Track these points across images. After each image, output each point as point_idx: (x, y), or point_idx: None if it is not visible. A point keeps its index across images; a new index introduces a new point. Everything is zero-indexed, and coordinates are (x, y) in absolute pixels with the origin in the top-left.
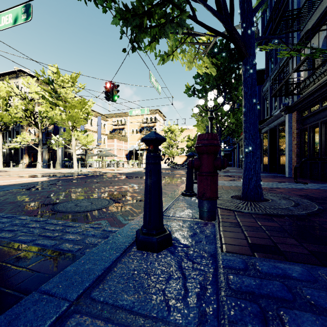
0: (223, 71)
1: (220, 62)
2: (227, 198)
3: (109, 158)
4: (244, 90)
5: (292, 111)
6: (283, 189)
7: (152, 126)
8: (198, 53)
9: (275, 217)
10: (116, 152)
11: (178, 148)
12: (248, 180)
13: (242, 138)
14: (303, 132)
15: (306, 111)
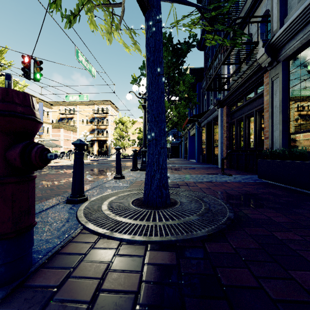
0: (166, 64)
1: (164, 55)
2: (124, 204)
3: (54, 149)
4: (147, 55)
5: (223, 106)
6: (207, 183)
7: (103, 117)
8: (113, 20)
9: (160, 244)
10: (63, 142)
11: (130, 140)
12: (150, 178)
13: (187, 132)
14: (232, 125)
15: (234, 105)
